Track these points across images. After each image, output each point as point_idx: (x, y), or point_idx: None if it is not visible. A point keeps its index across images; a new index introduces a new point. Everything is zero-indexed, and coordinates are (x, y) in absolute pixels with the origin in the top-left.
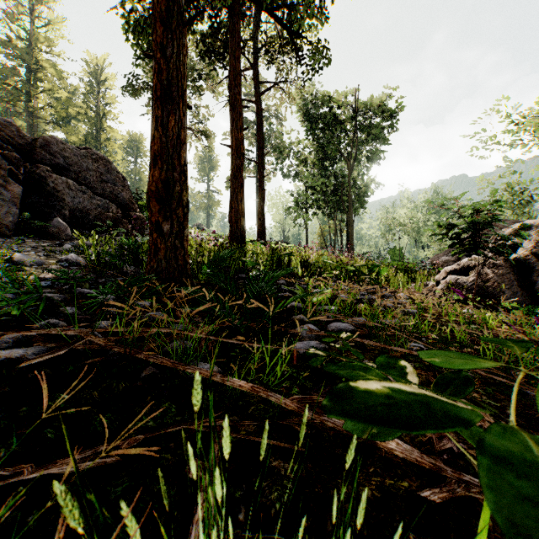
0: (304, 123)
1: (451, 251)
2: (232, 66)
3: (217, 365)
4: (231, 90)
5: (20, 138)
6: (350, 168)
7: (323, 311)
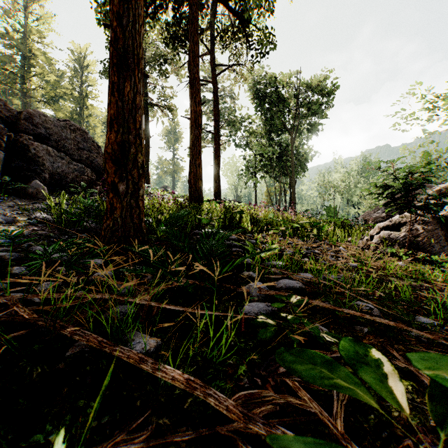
0: (254, 101)
1: (380, 209)
2: (191, 49)
3: (158, 335)
4: (190, 70)
5: (7, 111)
6: (293, 138)
7: (271, 266)
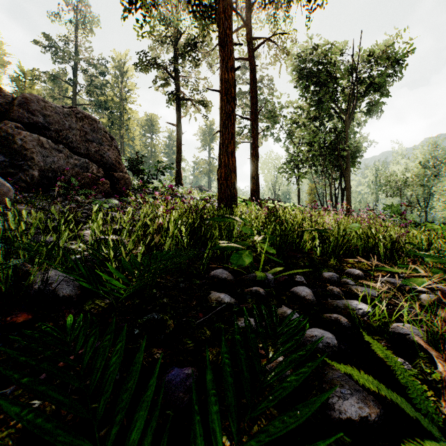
0: (296, 85)
1: None
2: None
3: None
4: (220, 26)
5: (1, 97)
6: (347, 122)
7: None
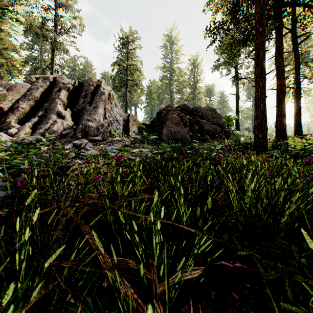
0: None
1: None
2: (277, 48)
3: None
4: (276, 60)
5: (188, 109)
6: None
7: None
